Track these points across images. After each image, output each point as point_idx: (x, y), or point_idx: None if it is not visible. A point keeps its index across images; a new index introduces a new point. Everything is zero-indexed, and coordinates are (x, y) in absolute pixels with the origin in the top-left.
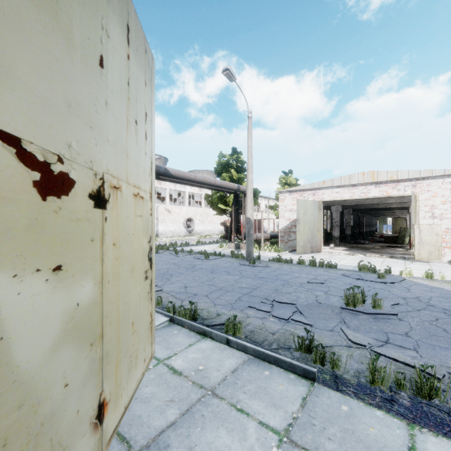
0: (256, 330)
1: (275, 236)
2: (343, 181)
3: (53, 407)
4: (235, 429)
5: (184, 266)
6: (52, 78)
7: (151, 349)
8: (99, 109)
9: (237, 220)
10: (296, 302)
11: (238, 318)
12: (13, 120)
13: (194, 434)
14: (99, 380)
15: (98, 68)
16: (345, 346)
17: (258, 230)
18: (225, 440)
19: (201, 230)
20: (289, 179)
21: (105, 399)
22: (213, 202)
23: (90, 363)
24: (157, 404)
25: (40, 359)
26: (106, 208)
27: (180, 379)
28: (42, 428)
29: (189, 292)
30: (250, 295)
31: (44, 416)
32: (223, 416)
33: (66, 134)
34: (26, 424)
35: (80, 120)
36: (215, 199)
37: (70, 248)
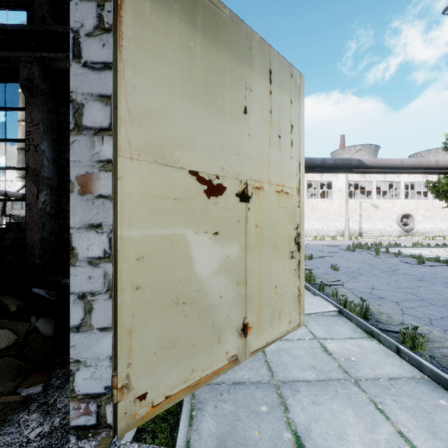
0: None
1: None
2: None
3: (213, 303)
4: (364, 418)
5: (381, 267)
6: (213, 137)
7: (299, 318)
8: (243, 141)
9: None
10: None
11: (432, 336)
12: (195, 164)
13: (321, 397)
14: (244, 308)
15: (242, 116)
16: None
17: None
18: (349, 418)
19: (427, 229)
20: None
21: (248, 324)
22: (439, 191)
23: (237, 294)
24: (301, 363)
25: (207, 275)
26: (249, 202)
27: (327, 357)
28: (208, 309)
29: (374, 294)
30: None
31: (209, 304)
32: (357, 403)
33: (221, 163)
34: (200, 301)
35: (230, 152)
36: (444, 186)
37: (223, 224)
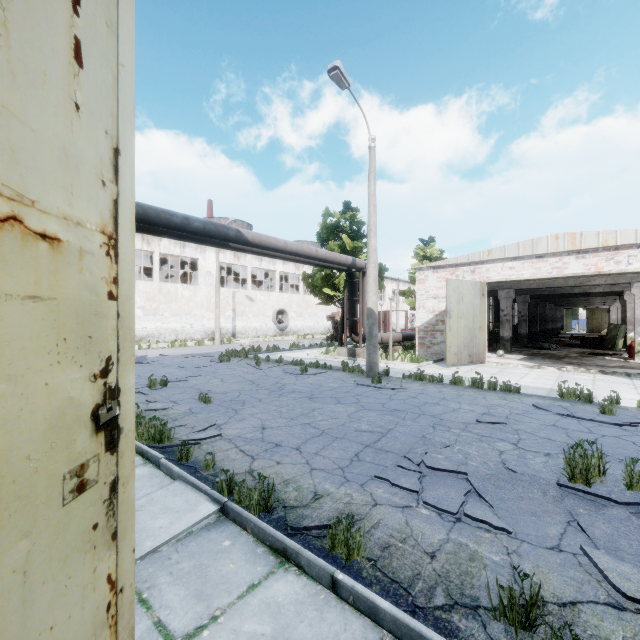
0: (393, 544)
1: (410, 337)
2: (522, 250)
3: None
4: None
5: (266, 385)
6: None
7: None
8: None
9: (352, 312)
10: (466, 469)
11: (356, 506)
12: None
13: None
14: None
15: None
16: (607, 605)
17: (383, 327)
18: None
19: (299, 327)
20: (431, 250)
21: None
22: (314, 285)
23: None
24: None
25: None
26: None
27: None
28: None
29: (268, 440)
30: (376, 448)
31: None
32: None
33: None
34: None
35: None
36: (319, 281)
37: None
